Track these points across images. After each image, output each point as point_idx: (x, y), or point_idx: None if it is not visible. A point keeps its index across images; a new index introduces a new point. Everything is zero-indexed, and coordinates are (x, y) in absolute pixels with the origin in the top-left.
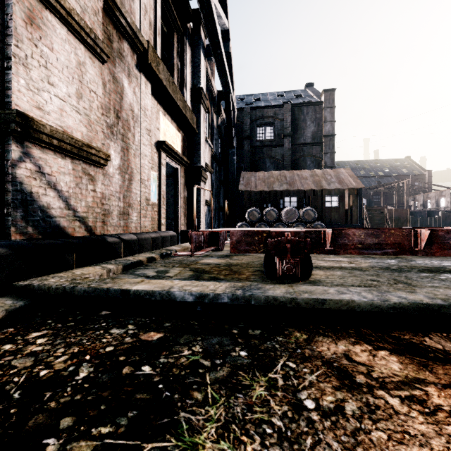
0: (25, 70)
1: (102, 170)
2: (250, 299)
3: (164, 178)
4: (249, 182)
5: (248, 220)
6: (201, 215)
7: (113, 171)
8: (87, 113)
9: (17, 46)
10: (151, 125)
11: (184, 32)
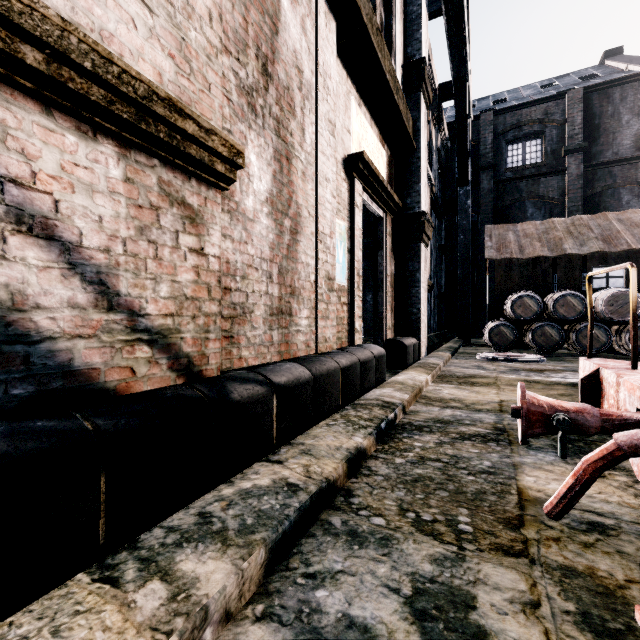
0: None
1: (226, 201)
2: None
3: (359, 235)
4: (504, 242)
5: (512, 316)
6: (422, 309)
7: (255, 207)
8: (177, 21)
9: None
10: (336, 119)
11: None
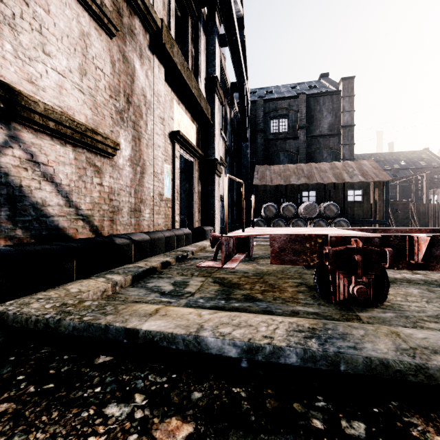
0: (11, 32)
1: (110, 161)
2: (337, 361)
3: (178, 172)
4: (263, 176)
5: (264, 215)
6: (216, 211)
7: (123, 163)
8: (93, 94)
9: (0, 0)
10: (165, 113)
11: (199, 17)
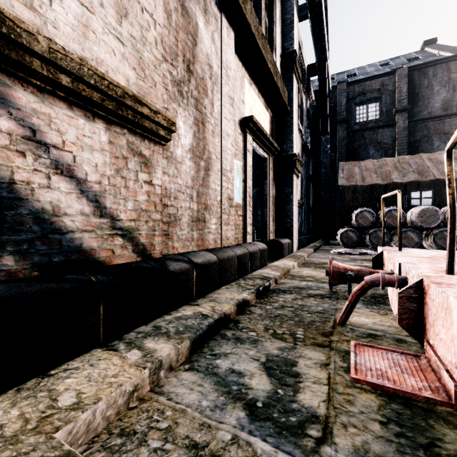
0: None
1: (165, 151)
2: None
3: (250, 170)
4: (351, 174)
5: (356, 224)
6: (294, 220)
7: (182, 154)
8: (137, 48)
9: None
10: (235, 94)
11: None
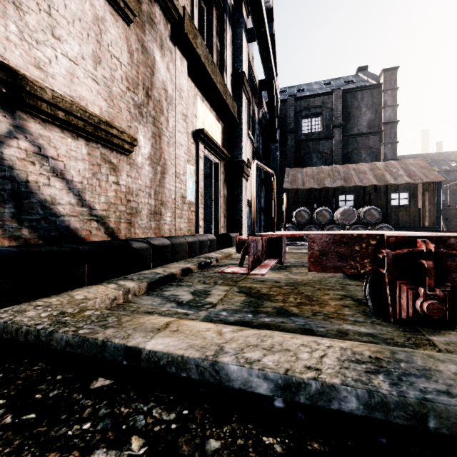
0: (16, 11)
1: (128, 159)
2: (423, 412)
3: (202, 173)
4: (295, 179)
5: (295, 222)
6: (243, 217)
7: (142, 161)
8: (108, 84)
9: None
10: (188, 110)
11: (225, 9)
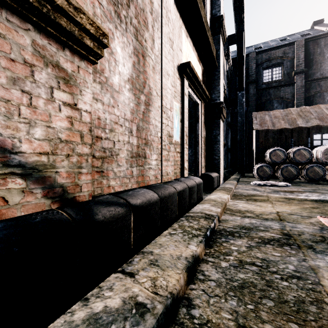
0: None
1: (97, 75)
2: None
3: (187, 112)
4: (263, 121)
5: (269, 161)
6: (221, 157)
7: (120, 83)
8: None
9: None
10: (173, 41)
11: None
